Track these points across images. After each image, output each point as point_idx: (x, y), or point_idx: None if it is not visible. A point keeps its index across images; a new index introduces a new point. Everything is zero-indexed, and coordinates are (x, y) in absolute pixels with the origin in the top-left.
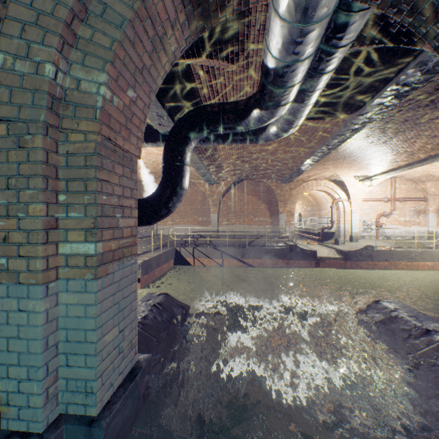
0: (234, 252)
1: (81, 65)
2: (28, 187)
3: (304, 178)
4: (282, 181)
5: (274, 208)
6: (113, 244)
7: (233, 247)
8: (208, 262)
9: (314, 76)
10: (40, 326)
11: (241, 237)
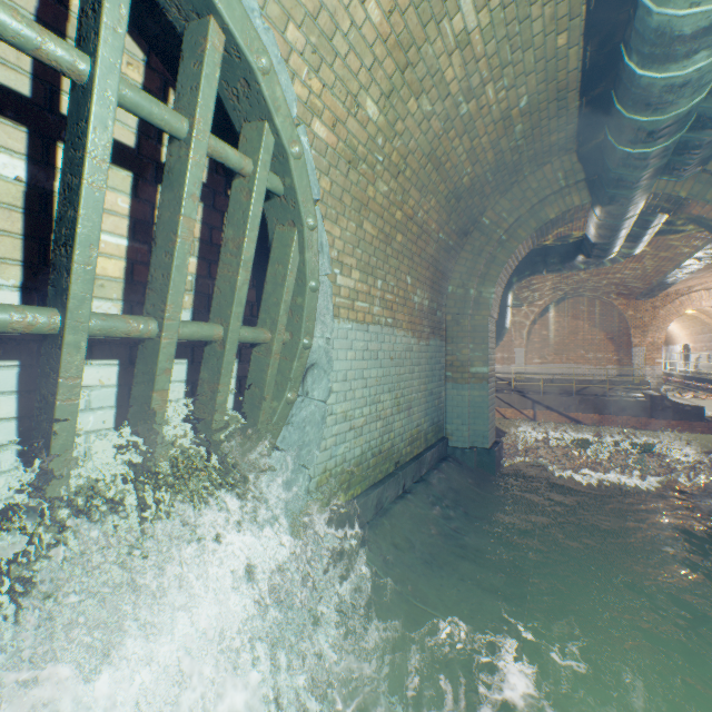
0: (553, 402)
1: (482, 285)
2: (461, 342)
3: (679, 289)
4: (635, 297)
5: (623, 339)
6: (490, 369)
7: (550, 395)
8: (511, 414)
9: (639, 230)
10: (466, 402)
11: (562, 382)
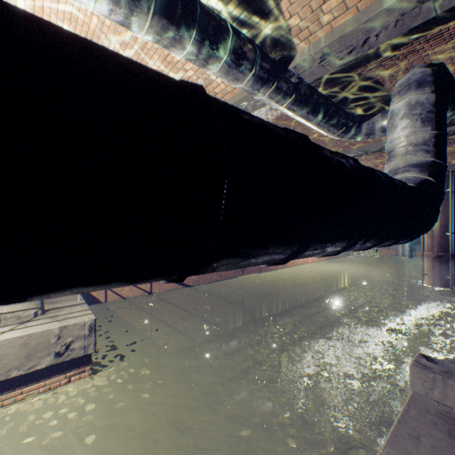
0: None
1: None
2: None
3: None
4: None
5: None
6: None
7: None
8: (129, 291)
9: None
10: None
11: None
